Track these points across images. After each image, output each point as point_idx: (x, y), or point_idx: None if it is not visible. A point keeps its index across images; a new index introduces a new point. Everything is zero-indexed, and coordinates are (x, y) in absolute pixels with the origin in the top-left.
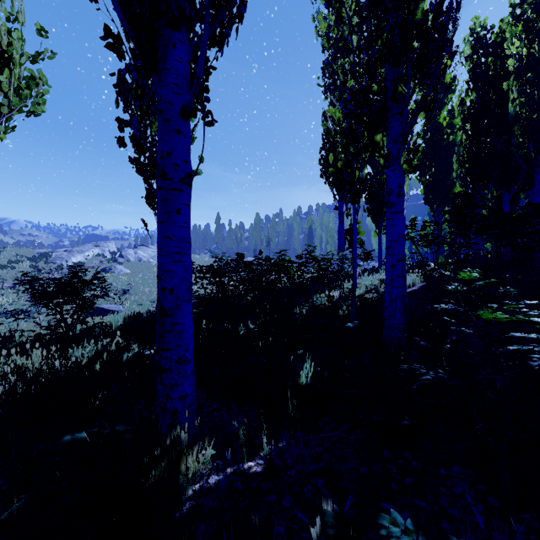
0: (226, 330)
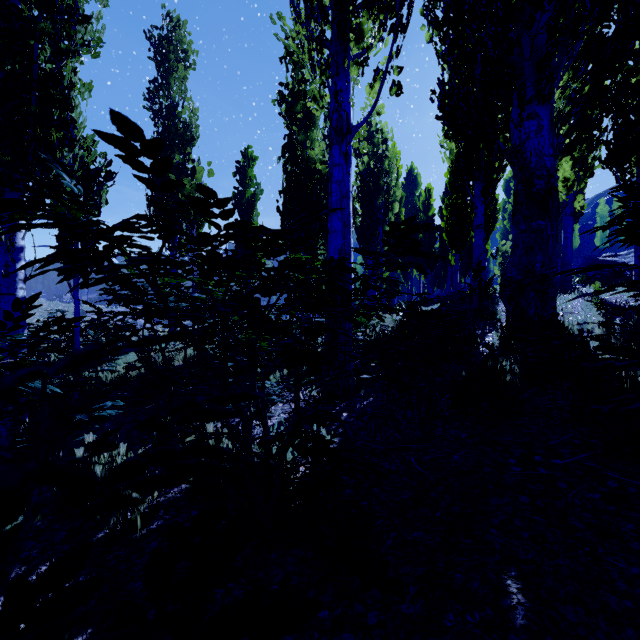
0: None
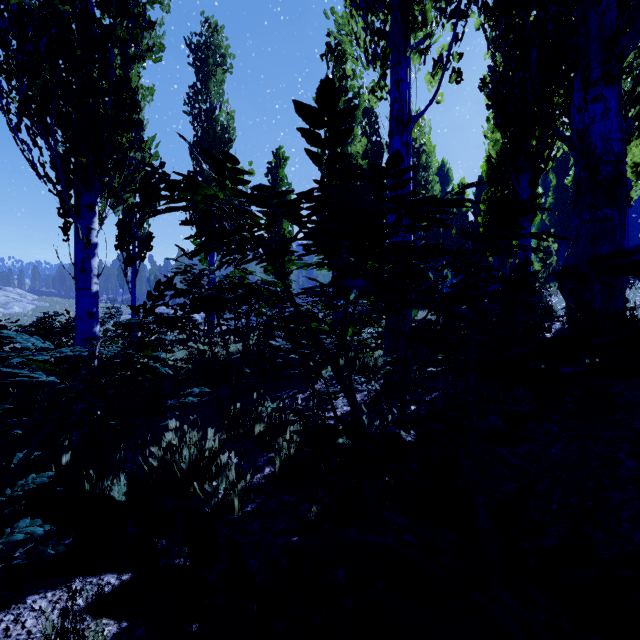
0: None
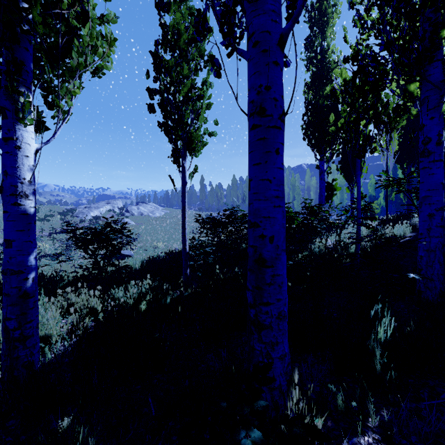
0: (238, 274)
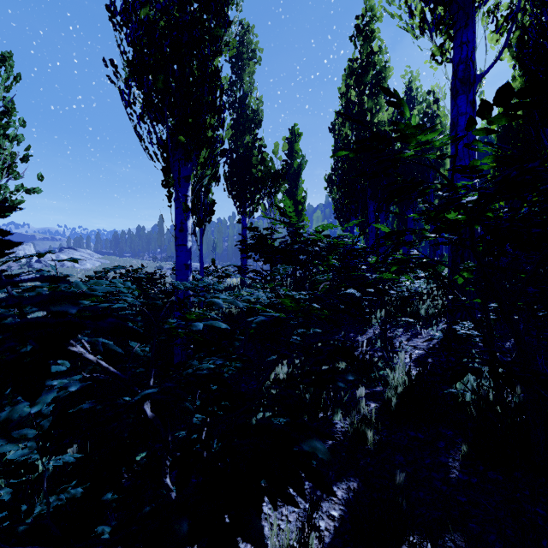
0: None
